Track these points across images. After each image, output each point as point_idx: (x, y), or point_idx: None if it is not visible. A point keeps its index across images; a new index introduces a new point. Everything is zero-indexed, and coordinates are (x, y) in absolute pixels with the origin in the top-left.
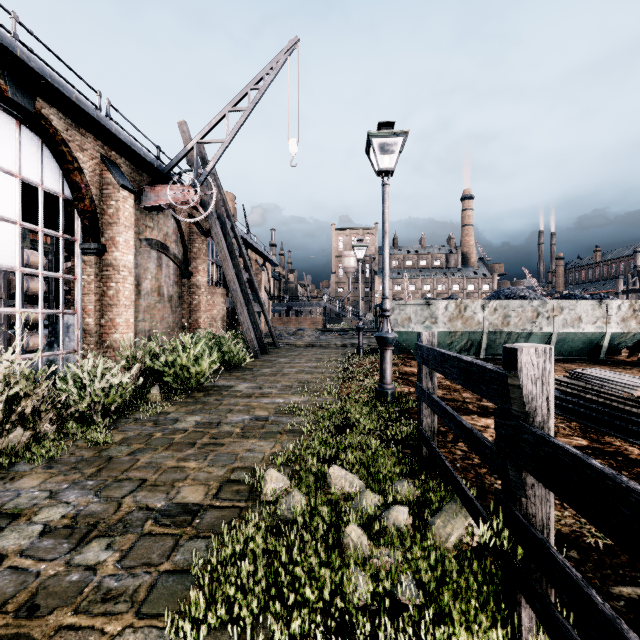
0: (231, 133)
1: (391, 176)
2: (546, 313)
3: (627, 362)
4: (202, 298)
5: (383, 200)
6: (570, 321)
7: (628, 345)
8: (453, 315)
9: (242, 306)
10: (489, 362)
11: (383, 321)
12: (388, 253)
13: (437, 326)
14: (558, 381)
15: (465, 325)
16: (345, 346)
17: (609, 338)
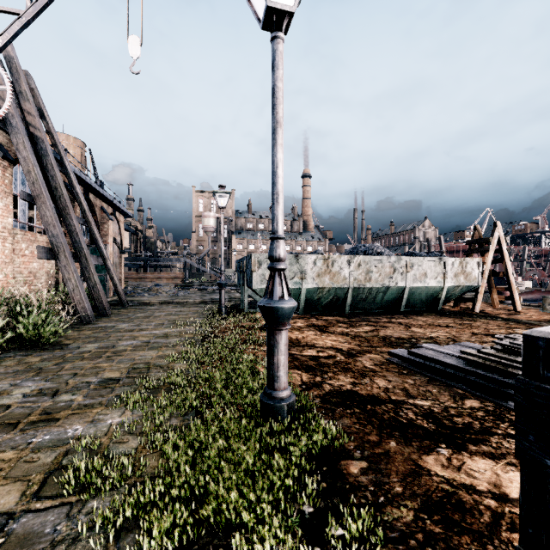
0: (35, 5)
1: (285, 33)
2: (401, 269)
3: (459, 312)
4: (3, 245)
5: (274, 65)
6: (419, 276)
7: (456, 297)
8: (321, 270)
9: (67, 257)
10: (356, 318)
11: (274, 278)
12: (282, 159)
13: (306, 282)
14: (495, 357)
15: (332, 281)
16: (205, 302)
17: (446, 291)
